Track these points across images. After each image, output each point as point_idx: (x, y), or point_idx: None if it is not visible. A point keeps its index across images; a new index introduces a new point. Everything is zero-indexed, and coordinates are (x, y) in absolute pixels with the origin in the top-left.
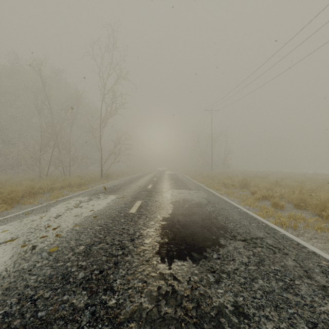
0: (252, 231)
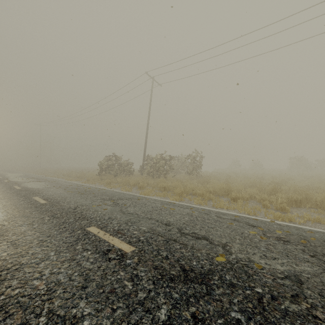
0: (30, 175)
